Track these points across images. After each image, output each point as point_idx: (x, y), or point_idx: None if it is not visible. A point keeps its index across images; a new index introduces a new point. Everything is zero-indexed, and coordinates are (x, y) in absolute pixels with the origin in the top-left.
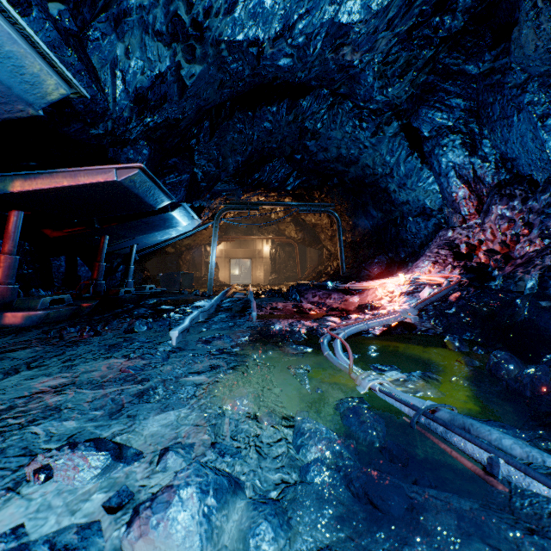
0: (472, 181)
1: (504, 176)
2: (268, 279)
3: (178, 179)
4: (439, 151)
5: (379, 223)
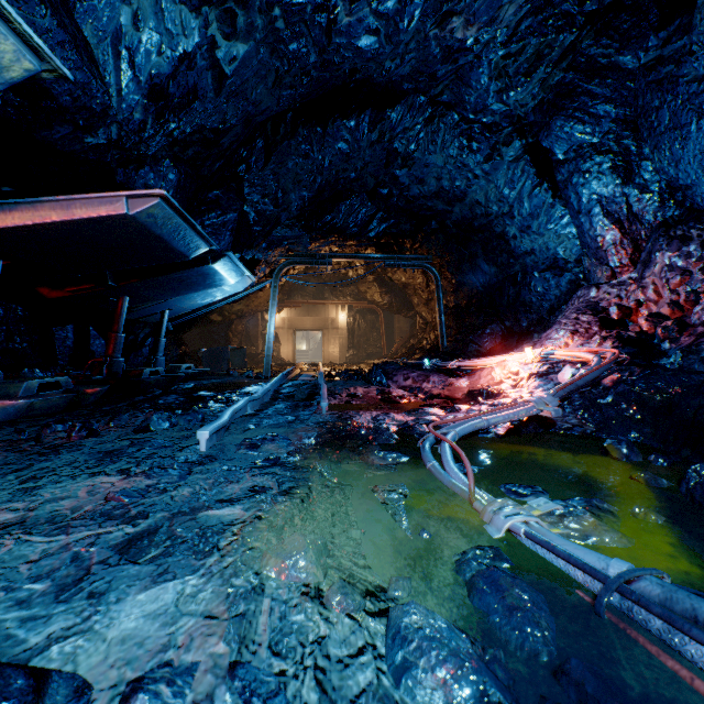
0: (625, 219)
1: (672, 212)
2: (344, 356)
3: (221, 219)
4: (579, 179)
5: (492, 281)
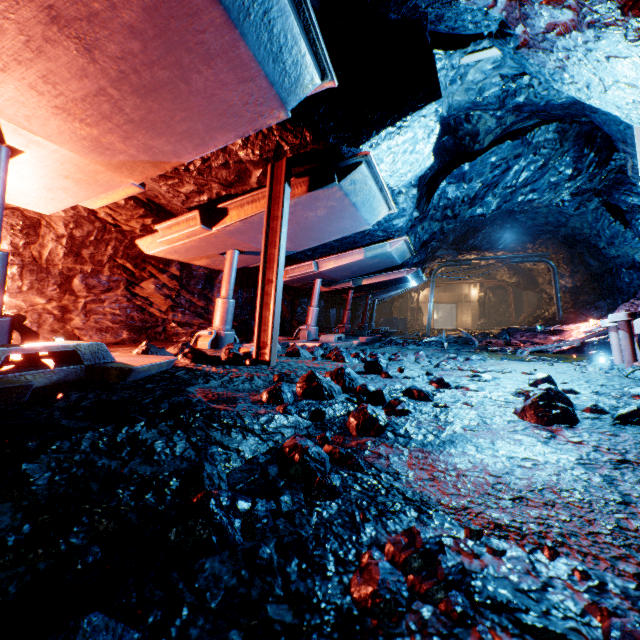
0: None
1: None
2: (475, 324)
3: (419, 259)
4: (635, 222)
5: (596, 271)
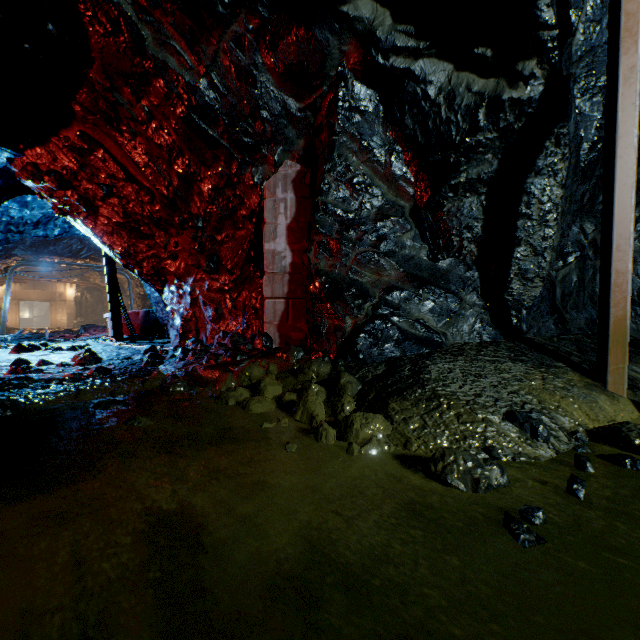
0: None
1: None
2: (72, 323)
3: None
4: None
5: None
